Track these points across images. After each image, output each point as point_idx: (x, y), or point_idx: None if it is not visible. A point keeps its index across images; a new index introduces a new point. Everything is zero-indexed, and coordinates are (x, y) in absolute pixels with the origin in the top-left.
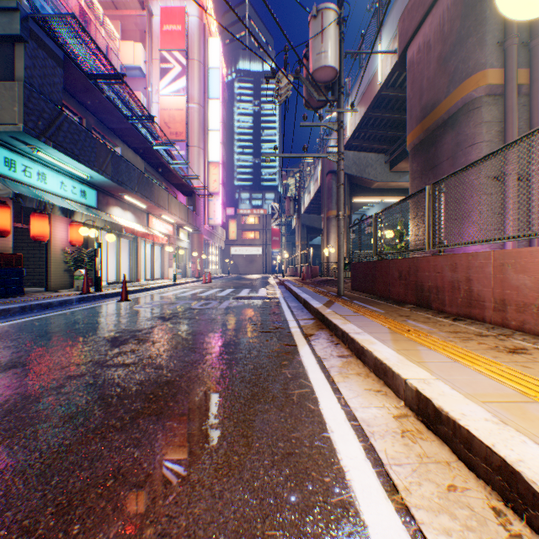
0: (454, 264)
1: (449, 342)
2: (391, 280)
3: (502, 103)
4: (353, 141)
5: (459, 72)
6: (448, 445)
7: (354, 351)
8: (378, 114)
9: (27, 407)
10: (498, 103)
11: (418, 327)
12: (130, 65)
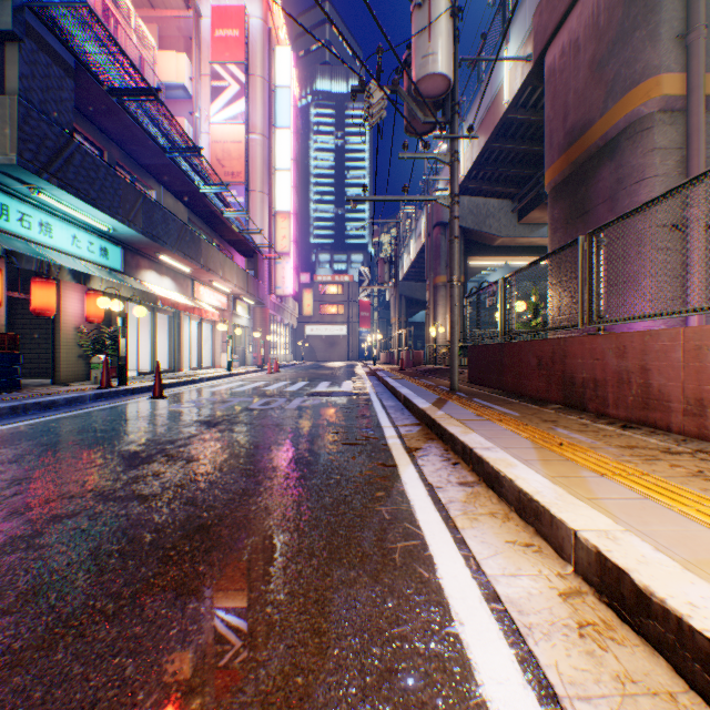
0: (622, 346)
1: (626, 464)
2: (526, 369)
3: (682, 121)
4: (469, 182)
5: (621, 80)
6: (666, 659)
7: (482, 476)
8: (503, 146)
9: None
10: (677, 121)
11: (574, 438)
12: (172, 82)
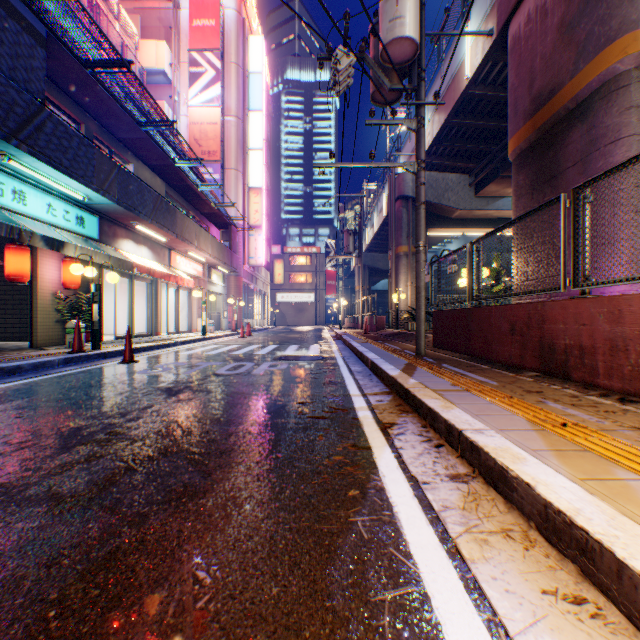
0: (616, 310)
1: None
2: (496, 334)
3: None
4: (429, 157)
5: (594, 38)
6: None
7: (478, 468)
8: (463, 121)
9: None
10: None
11: (575, 416)
12: (152, 68)
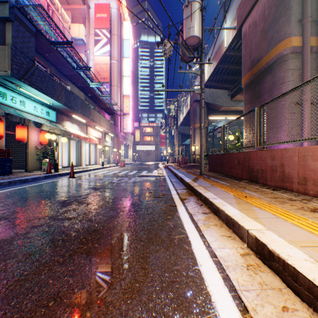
0: (273, 155)
1: (272, 204)
2: (233, 165)
3: (301, 57)
4: (209, 82)
5: (274, 39)
6: (279, 276)
7: (212, 210)
8: (224, 66)
9: (3, 247)
10: (298, 57)
11: (252, 194)
12: (77, 37)
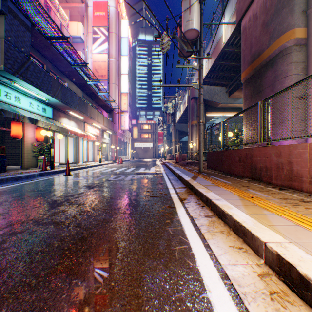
0: (279, 152)
1: (284, 207)
2: (233, 162)
3: (305, 50)
4: (206, 79)
5: (277, 31)
6: None
7: (216, 213)
8: (222, 63)
9: None
10: (302, 50)
11: (258, 194)
12: (75, 35)
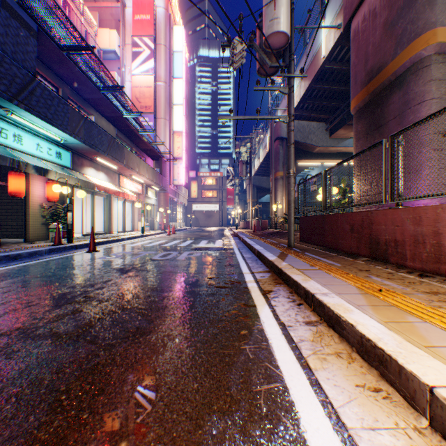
0: (418, 217)
1: (440, 309)
2: (341, 232)
3: None
4: (298, 111)
5: (407, 33)
6: None
7: (323, 317)
8: (321, 86)
9: None
10: None
11: (388, 285)
12: (107, 49)
